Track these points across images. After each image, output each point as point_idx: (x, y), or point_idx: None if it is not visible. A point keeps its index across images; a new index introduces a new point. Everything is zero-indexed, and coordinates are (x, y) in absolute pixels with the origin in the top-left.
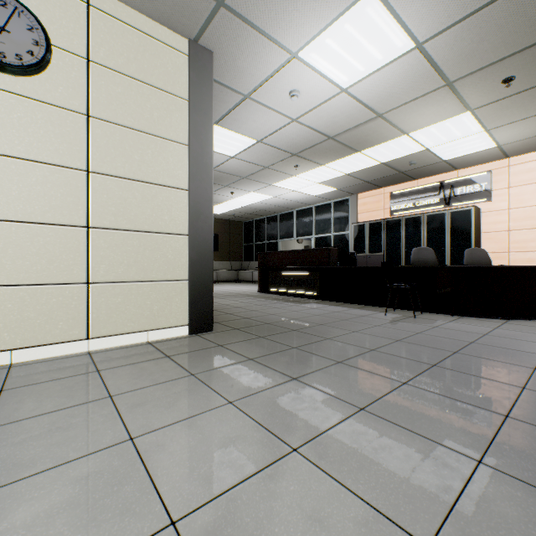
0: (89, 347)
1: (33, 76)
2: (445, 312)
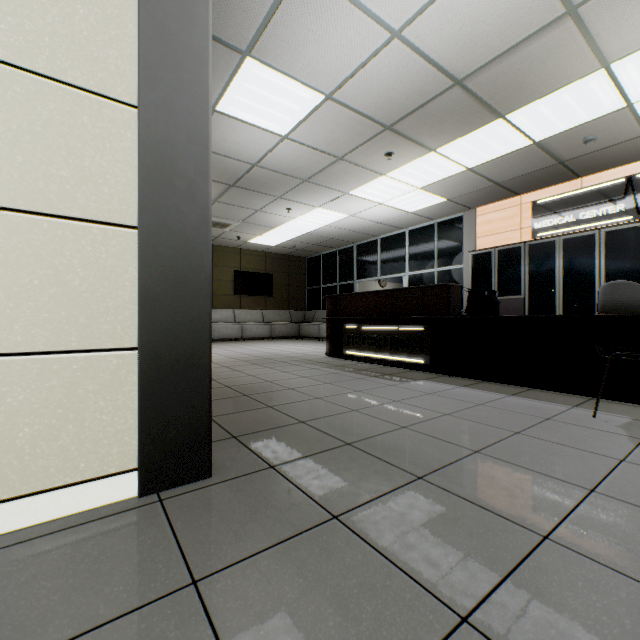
0: None
1: None
2: None
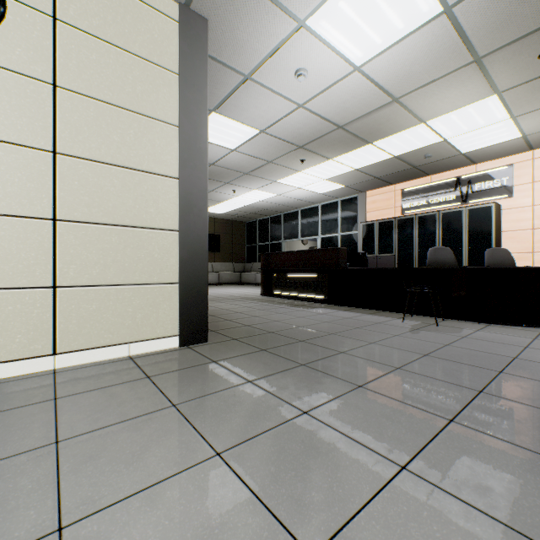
0: (55, 365)
1: None
2: (471, 319)
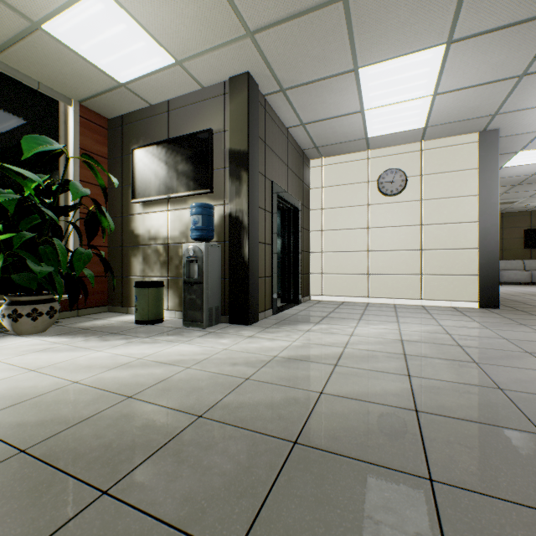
0: (421, 303)
1: (400, 193)
2: None
